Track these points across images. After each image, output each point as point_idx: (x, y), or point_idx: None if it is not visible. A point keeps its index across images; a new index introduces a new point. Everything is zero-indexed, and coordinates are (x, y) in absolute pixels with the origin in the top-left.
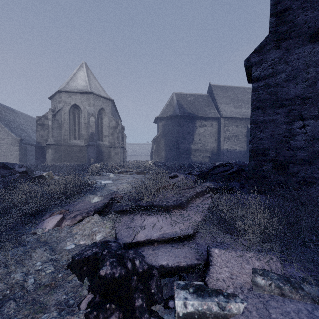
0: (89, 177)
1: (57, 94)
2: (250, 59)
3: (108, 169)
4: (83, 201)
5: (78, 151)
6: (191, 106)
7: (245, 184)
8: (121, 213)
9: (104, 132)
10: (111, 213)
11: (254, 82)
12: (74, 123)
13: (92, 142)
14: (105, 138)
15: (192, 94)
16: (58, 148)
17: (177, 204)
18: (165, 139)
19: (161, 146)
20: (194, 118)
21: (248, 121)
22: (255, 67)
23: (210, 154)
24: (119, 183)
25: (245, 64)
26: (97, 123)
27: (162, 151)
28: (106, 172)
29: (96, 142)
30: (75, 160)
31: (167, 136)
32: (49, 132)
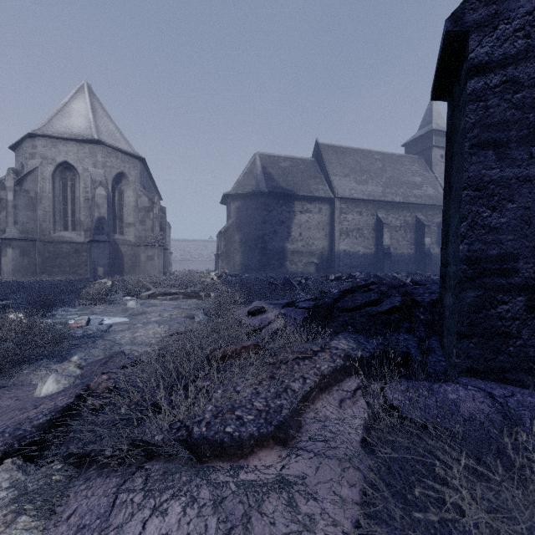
0: (82, 307)
1: (26, 140)
2: (463, 14)
3: (128, 290)
4: (21, 386)
5: (72, 254)
6: (286, 178)
7: (429, 338)
8: (90, 461)
9: (126, 217)
10: (57, 460)
11: (474, 77)
12: (63, 198)
13: (100, 236)
14: (128, 229)
15: (288, 157)
16: (28, 246)
17: (269, 431)
18: (242, 233)
19: (234, 246)
20: (290, 198)
21: (378, 206)
22: (479, 35)
23: (317, 259)
24: (143, 323)
25: (450, 28)
26: (112, 200)
27: (235, 254)
28: (125, 296)
29: (110, 237)
30: (65, 271)
31: (245, 228)
32: (8, 215)
